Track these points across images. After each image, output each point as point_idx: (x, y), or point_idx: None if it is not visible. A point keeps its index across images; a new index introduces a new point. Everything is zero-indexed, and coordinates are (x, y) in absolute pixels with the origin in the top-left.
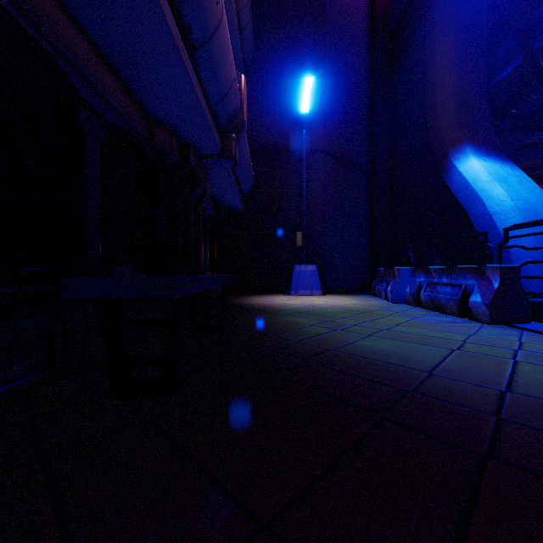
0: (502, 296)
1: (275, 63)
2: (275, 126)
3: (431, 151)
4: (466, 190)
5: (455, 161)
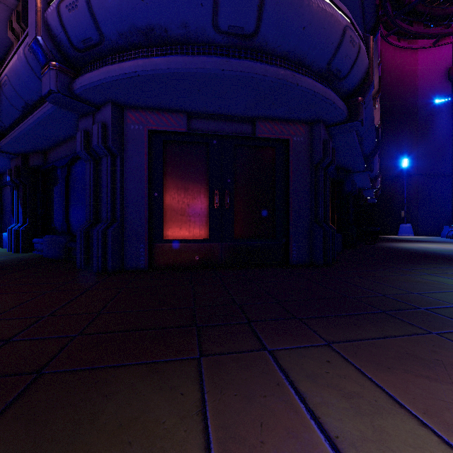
0: None
1: (390, 141)
2: (390, 167)
3: None
4: None
5: None
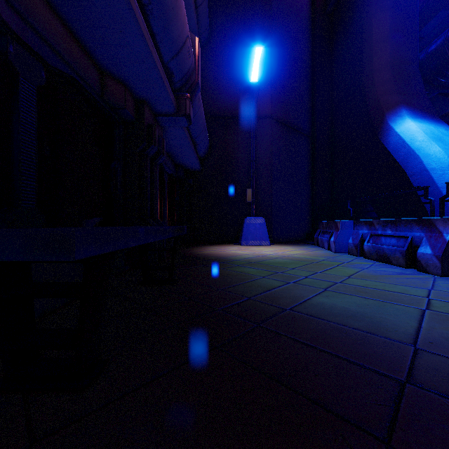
0: None
1: (228, 39)
2: (228, 95)
3: (367, 116)
4: (403, 149)
5: (392, 123)
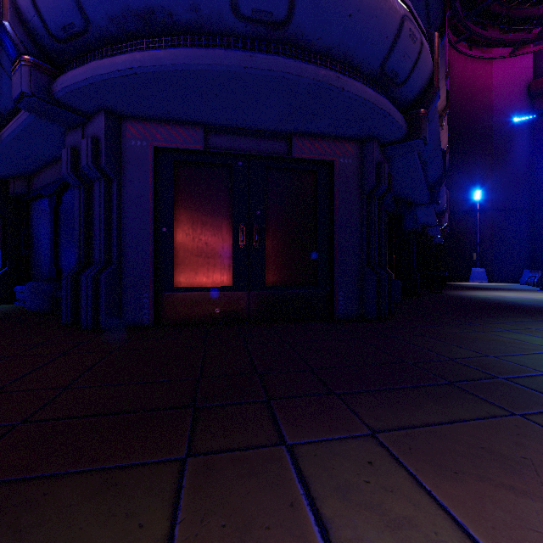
0: (541, 279)
1: (460, 169)
2: (460, 200)
3: None
4: None
5: None
